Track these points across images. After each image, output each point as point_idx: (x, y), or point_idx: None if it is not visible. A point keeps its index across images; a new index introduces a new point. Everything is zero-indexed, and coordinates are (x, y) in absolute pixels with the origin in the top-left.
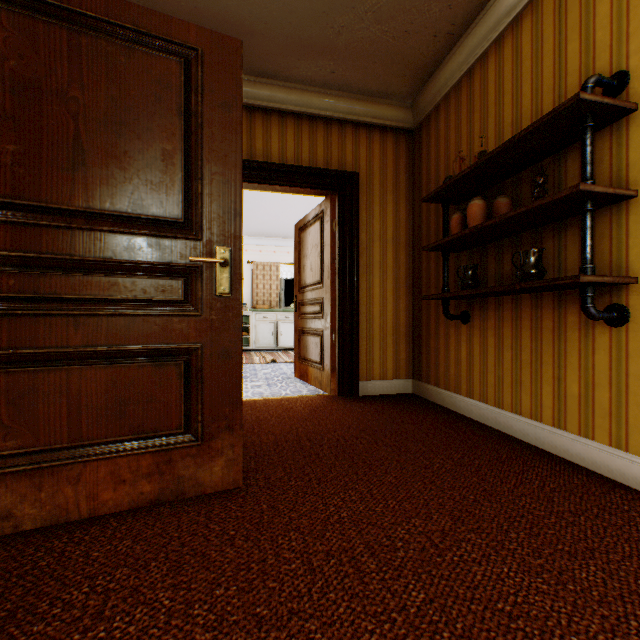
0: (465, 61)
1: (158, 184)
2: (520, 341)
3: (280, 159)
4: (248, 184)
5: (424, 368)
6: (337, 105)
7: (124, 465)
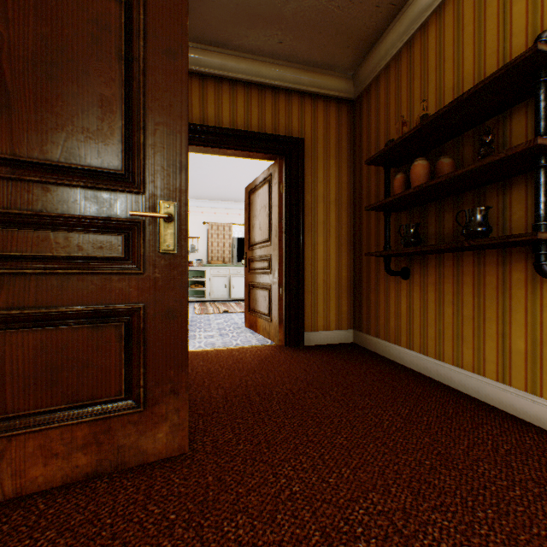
0: (405, 31)
1: (95, 132)
2: (462, 297)
3: (231, 124)
4: (201, 148)
5: (364, 320)
6: (284, 75)
7: (56, 437)
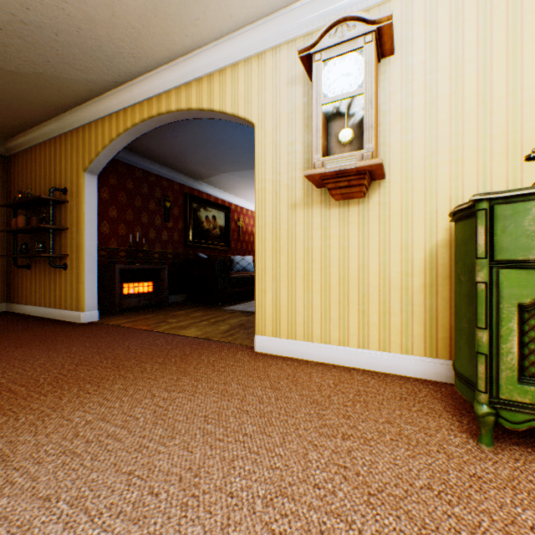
0: (29, 143)
1: None
2: (47, 277)
3: None
4: None
5: (14, 295)
6: None
7: None
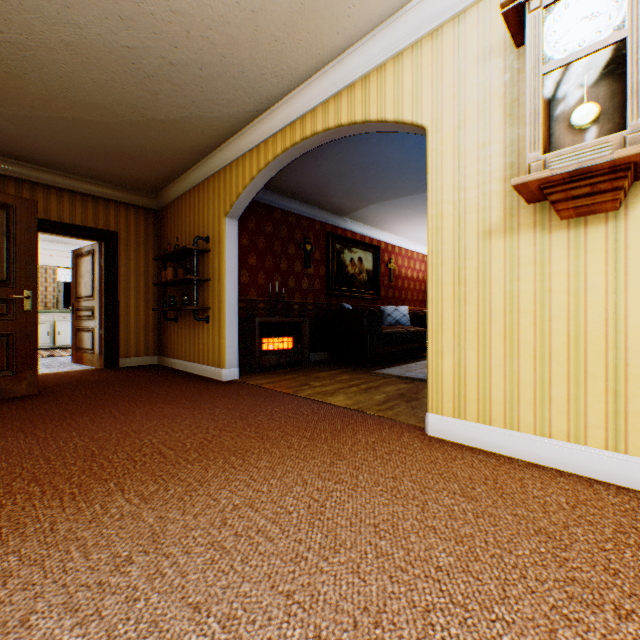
0: (176, 194)
1: None
2: (191, 330)
3: (59, 217)
4: None
5: (163, 348)
6: (104, 190)
7: None
